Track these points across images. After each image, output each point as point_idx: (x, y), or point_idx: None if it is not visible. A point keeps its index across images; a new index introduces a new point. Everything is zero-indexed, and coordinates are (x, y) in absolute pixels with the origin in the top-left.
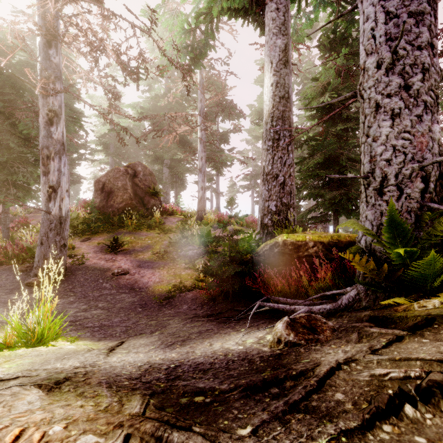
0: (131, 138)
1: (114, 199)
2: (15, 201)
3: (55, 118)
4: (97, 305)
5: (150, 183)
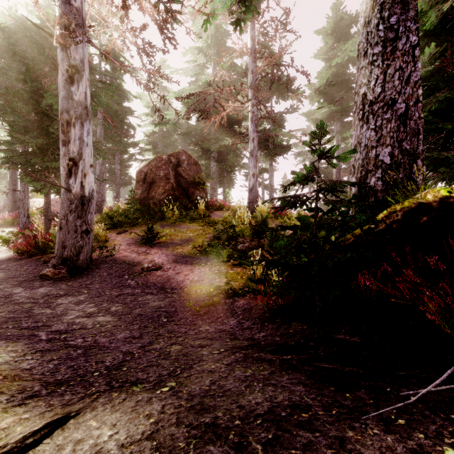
0: (180, 137)
1: (156, 189)
2: (51, 187)
3: (76, 75)
4: (109, 309)
5: (195, 173)
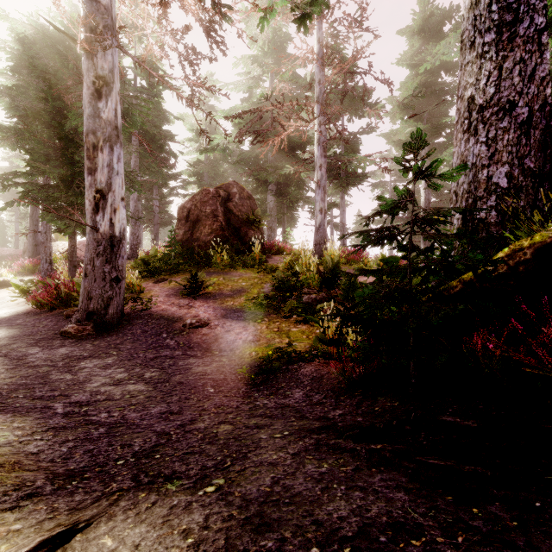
0: (230, 166)
1: (201, 229)
2: (76, 227)
3: (104, 88)
4: (142, 375)
5: (248, 209)
